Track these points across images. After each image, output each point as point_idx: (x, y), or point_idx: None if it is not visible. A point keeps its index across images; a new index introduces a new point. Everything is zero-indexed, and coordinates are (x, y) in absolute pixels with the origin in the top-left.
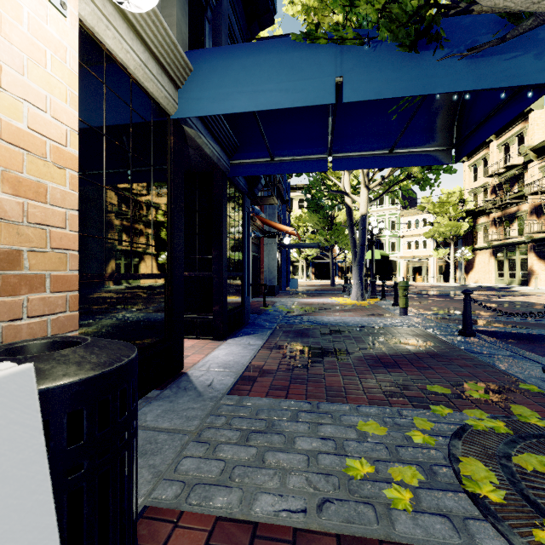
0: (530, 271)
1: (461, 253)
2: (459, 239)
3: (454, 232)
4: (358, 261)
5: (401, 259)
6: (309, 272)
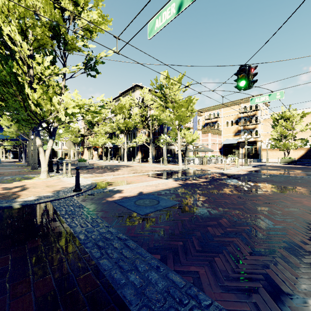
0: (93, 155)
1: (77, 149)
2: (78, 144)
3: (76, 141)
4: (25, 152)
5: (58, 150)
6: (7, 155)
